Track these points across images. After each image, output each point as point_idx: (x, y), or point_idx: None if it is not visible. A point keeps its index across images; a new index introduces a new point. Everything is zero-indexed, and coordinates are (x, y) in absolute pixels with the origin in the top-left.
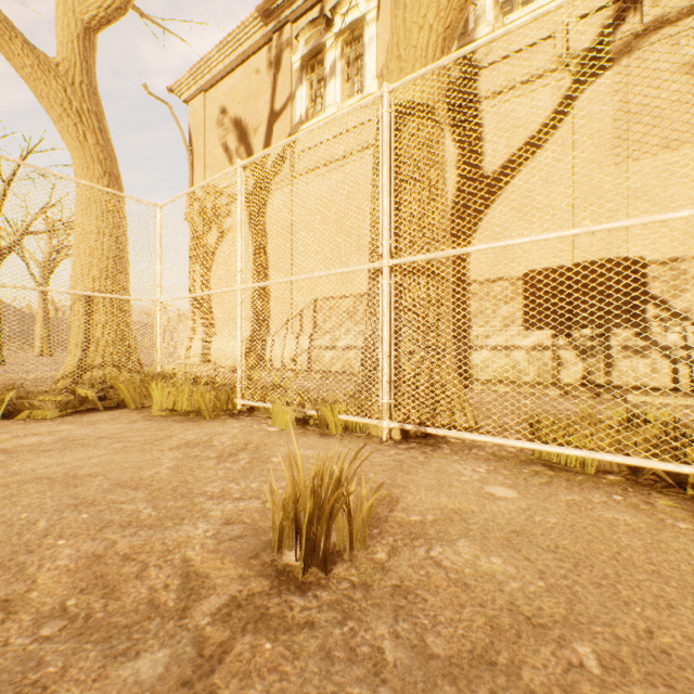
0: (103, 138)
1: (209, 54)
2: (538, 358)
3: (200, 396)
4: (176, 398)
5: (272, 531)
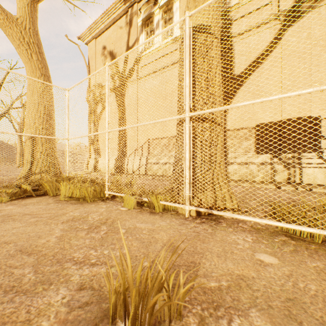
0: (41, 57)
1: (97, 20)
2: (263, 168)
3: (85, 189)
4: (73, 190)
5: (109, 304)
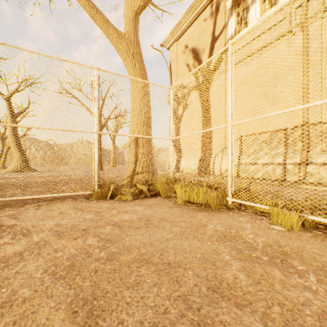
0: (142, 64)
1: (180, 21)
2: None
3: (208, 195)
4: (189, 194)
5: None
